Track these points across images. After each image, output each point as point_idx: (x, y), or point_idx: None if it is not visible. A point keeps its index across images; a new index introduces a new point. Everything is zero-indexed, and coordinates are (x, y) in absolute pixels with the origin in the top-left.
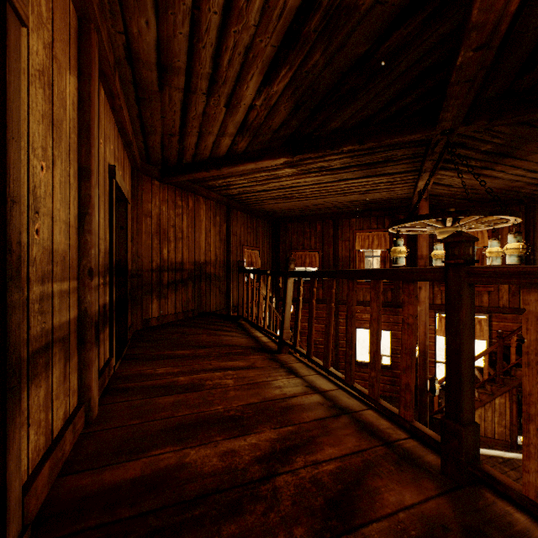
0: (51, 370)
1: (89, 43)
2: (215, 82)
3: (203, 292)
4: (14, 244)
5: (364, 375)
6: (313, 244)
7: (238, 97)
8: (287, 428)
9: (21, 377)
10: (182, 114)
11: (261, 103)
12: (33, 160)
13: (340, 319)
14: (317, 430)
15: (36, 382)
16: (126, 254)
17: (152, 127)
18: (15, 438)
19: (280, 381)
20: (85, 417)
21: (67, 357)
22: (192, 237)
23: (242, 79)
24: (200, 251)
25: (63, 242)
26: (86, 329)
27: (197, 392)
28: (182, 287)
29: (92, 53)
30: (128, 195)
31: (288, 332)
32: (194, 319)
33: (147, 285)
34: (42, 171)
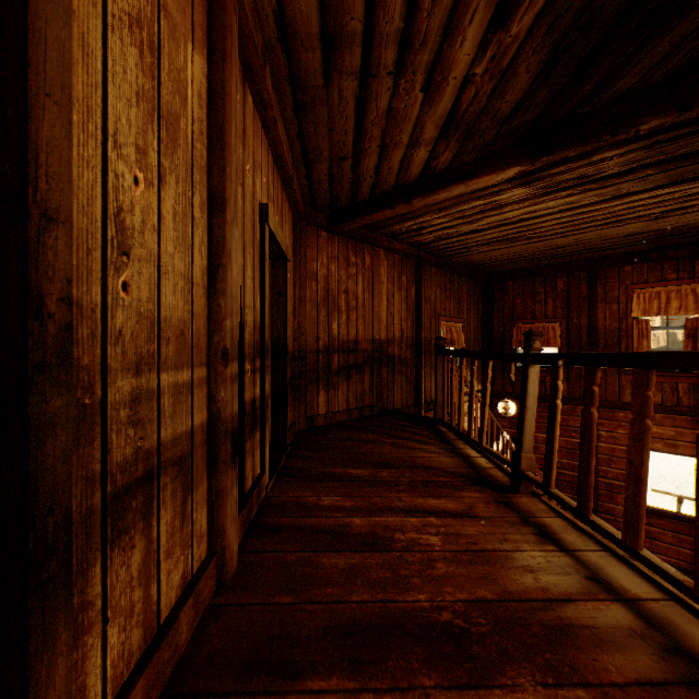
0: (156, 513)
1: (223, 4)
2: (408, 46)
3: (383, 382)
4: (52, 301)
5: (649, 529)
6: (550, 310)
7: (445, 65)
8: (573, 691)
9: (71, 554)
10: (357, 120)
11: (483, 70)
12: (116, 162)
13: (600, 432)
14: None
15: (123, 542)
16: (285, 329)
17: (316, 150)
18: (55, 675)
19: (528, 554)
20: (217, 575)
21: (188, 487)
22: (370, 306)
23: (454, 26)
24: (380, 325)
25: (180, 307)
26: (218, 440)
27: (380, 554)
28: (356, 374)
29: (227, 19)
30: (286, 249)
31: (530, 458)
32: (372, 418)
33: (312, 371)
34: (136, 185)
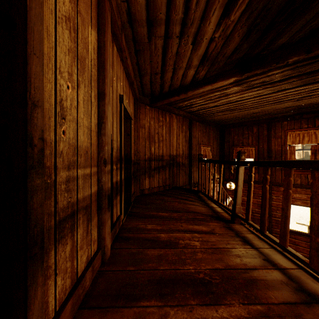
0: (76, 230)
1: (104, 8)
2: (185, 25)
3: (174, 174)
4: (36, 139)
5: (295, 240)
6: (250, 141)
7: (201, 33)
8: (255, 306)
9: (43, 245)
10: (163, 57)
11: (219, 35)
12: (60, 80)
13: (272, 196)
14: (290, 318)
15: (63, 241)
16: (130, 150)
17: (144, 70)
18: (37, 294)
19: (238, 249)
20: (101, 258)
21: (89, 219)
22: (168, 139)
23: (206, 16)
24: (173, 148)
25: (86, 141)
26: (102, 199)
27: (173, 249)
28: (162, 170)
29: (106, 15)
30: (131, 114)
31: (240, 207)
32: (169, 190)
33: (142, 169)
34: (68, 89)
